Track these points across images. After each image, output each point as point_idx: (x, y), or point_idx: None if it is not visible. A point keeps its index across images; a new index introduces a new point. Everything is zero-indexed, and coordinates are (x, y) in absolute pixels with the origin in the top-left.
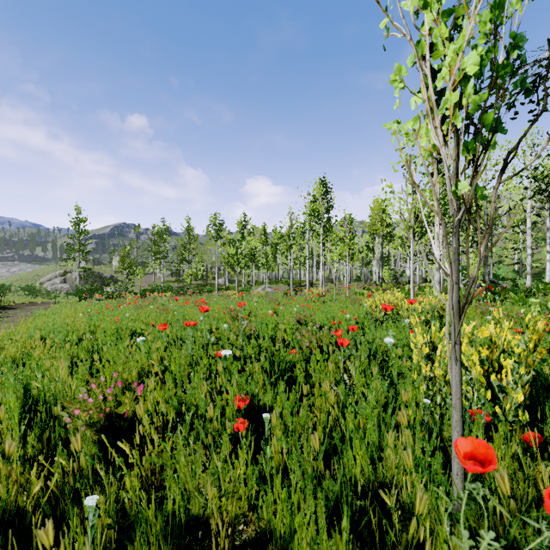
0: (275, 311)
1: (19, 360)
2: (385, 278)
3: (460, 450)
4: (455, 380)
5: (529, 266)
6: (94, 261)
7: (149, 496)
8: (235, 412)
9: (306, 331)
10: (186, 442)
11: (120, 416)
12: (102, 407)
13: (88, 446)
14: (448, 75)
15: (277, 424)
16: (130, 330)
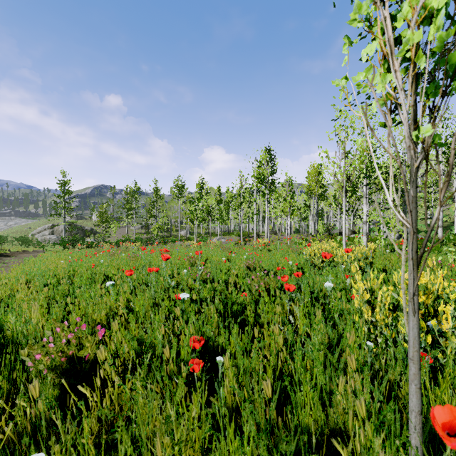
0: (228, 258)
1: (5, 301)
2: (320, 231)
3: (437, 420)
4: (412, 331)
5: (441, 220)
6: (78, 216)
7: (108, 436)
8: (191, 352)
9: (255, 276)
10: (144, 383)
11: (82, 358)
12: (65, 350)
13: (49, 389)
14: (410, 13)
15: (229, 366)
16: (103, 275)
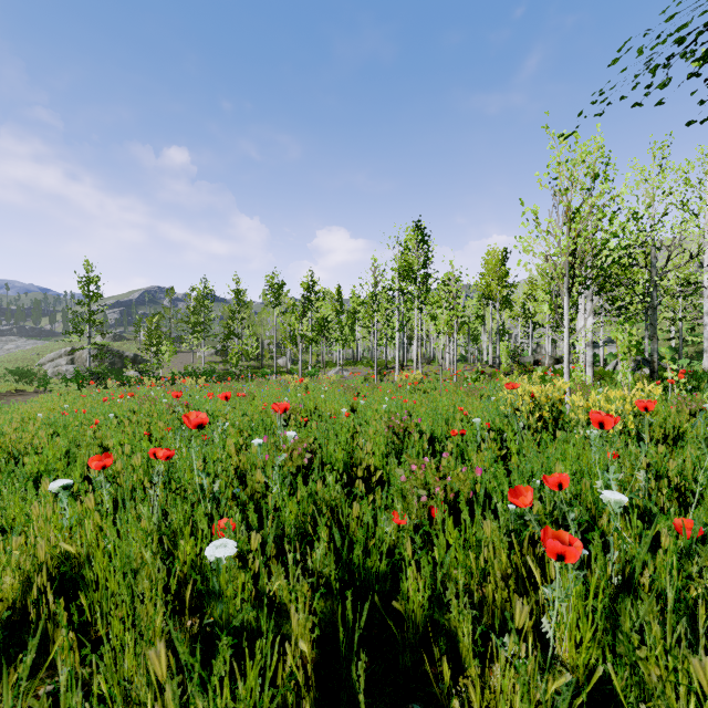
0: (352, 406)
1: None
2: (502, 358)
3: None
4: None
5: (707, 341)
6: (115, 336)
7: None
8: None
9: (417, 466)
10: None
11: None
12: None
13: None
14: None
15: None
16: (95, 447)
